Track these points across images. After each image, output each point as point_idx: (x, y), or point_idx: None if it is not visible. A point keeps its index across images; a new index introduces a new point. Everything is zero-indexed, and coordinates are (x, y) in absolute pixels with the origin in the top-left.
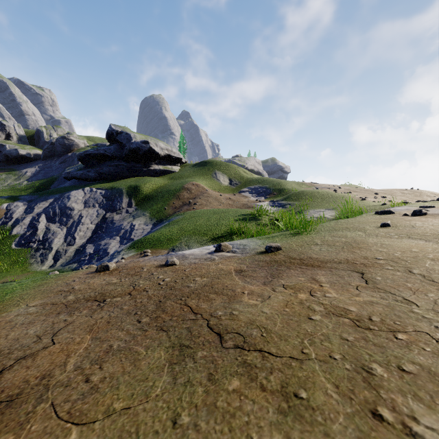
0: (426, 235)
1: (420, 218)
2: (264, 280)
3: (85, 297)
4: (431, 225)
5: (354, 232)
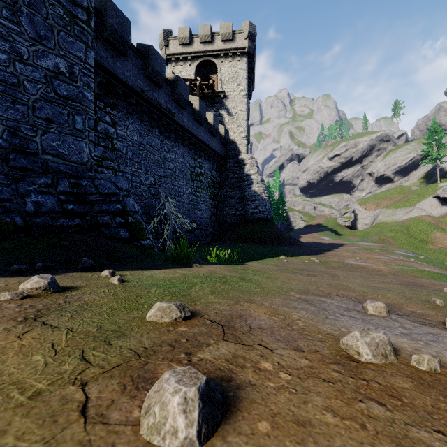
0: (381, 289)
1: (429, 313)
2: (404, 283)
3: (443, 284)
4: (392, 297)
5: (441, 298)
